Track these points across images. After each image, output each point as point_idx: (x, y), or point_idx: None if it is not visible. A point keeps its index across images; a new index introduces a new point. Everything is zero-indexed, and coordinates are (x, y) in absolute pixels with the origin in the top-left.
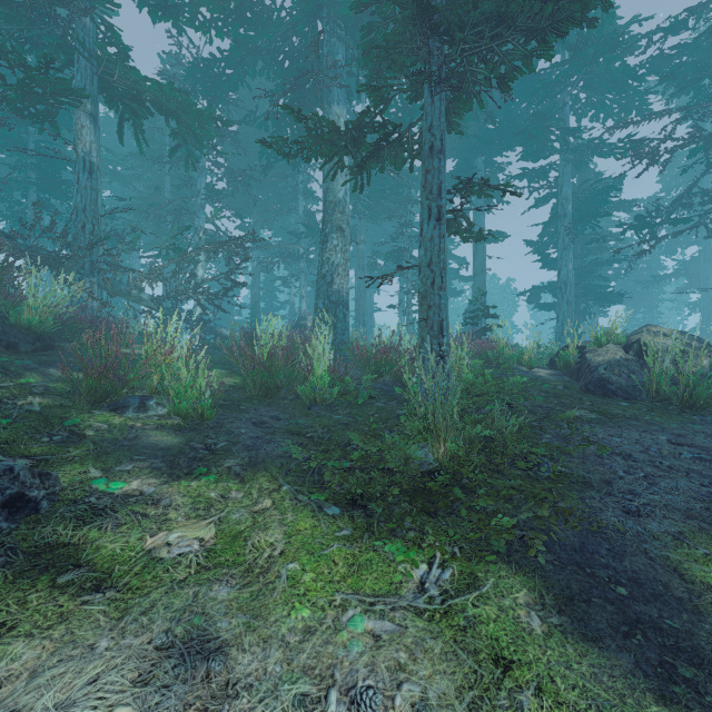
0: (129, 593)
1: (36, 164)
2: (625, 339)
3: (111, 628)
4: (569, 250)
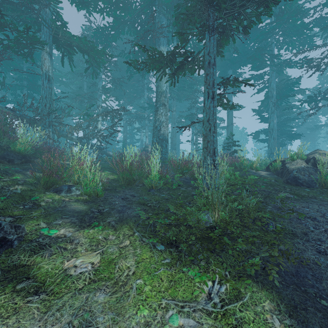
0: (52, 296)
1: (26, 77)
2: (306, 157)
3: (40, 319)
4: (274, 113)
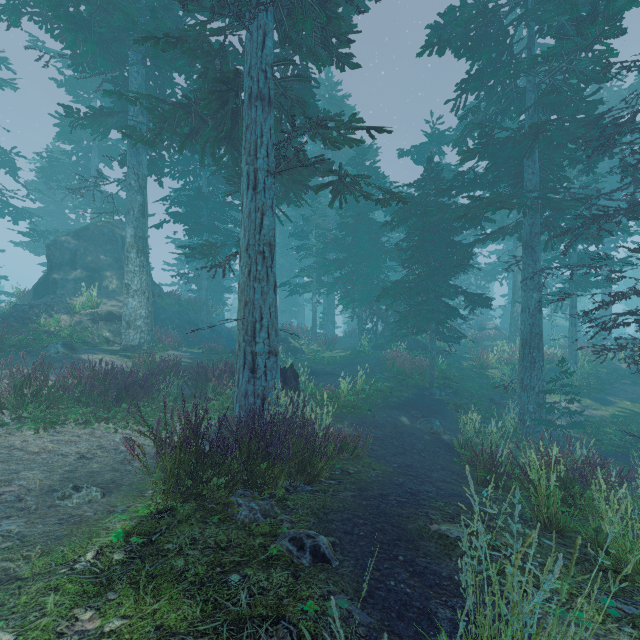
0: None
1: None
2: None
3: None
4: None
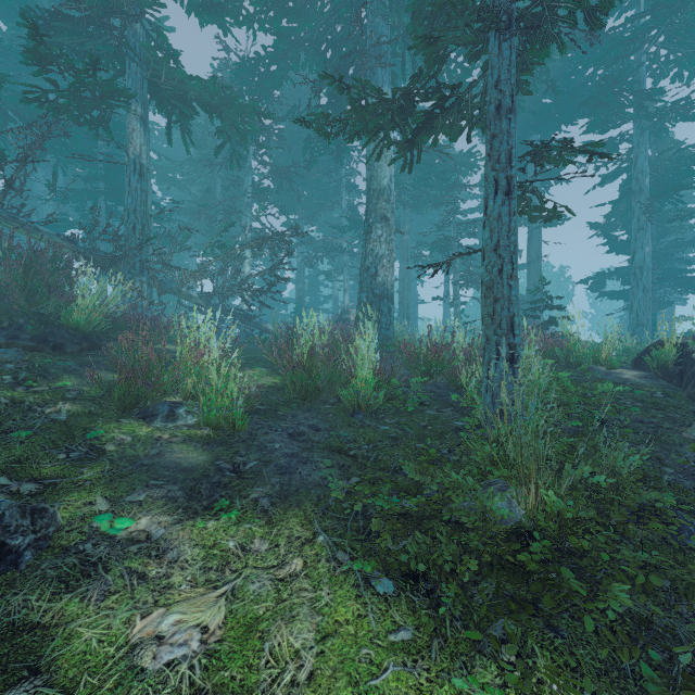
0: None
1: (104, 174)
2: None
3: None
4: (645, 231)
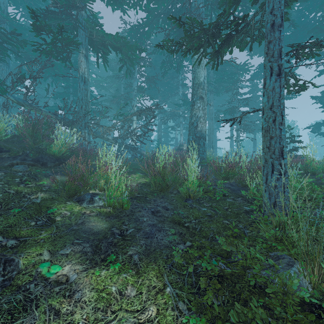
0: None
1: (72, 85)
2: None
3: None
4: None
